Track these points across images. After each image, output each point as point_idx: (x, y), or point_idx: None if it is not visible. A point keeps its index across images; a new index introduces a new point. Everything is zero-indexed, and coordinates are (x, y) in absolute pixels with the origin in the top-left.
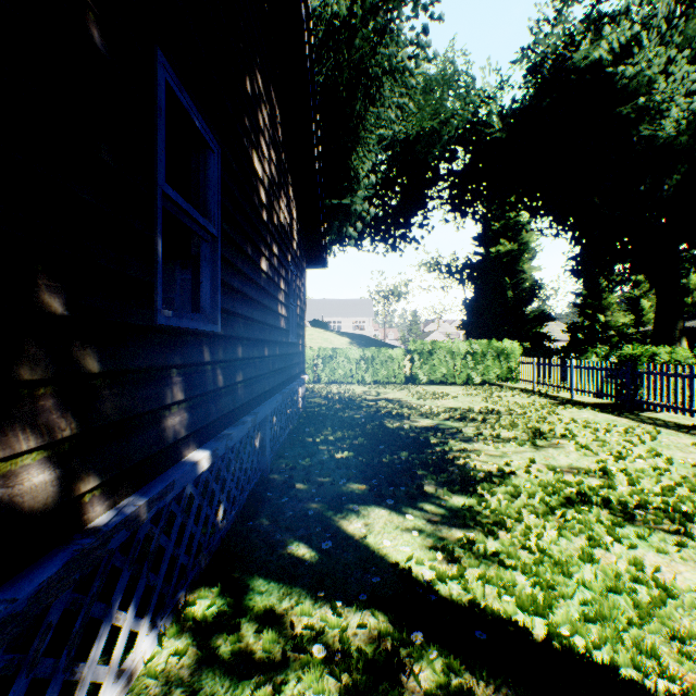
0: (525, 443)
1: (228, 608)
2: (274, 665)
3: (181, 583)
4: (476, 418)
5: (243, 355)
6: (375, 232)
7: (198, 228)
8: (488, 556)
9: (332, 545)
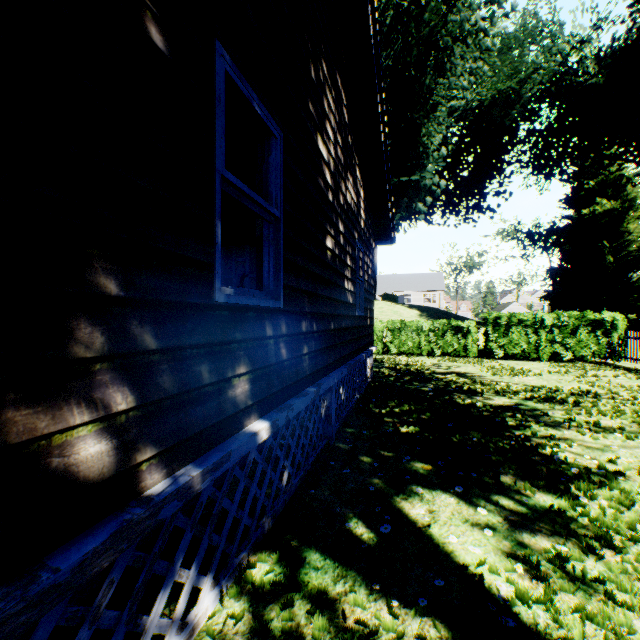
0: (637, 436)
1: (284, 578)
2: None
3: (245, 542)
4: (566, 400)
5: (306, 329)
6: (446, 204)
7: (260, 210)
8: (588, 581)
9: (391, 529)
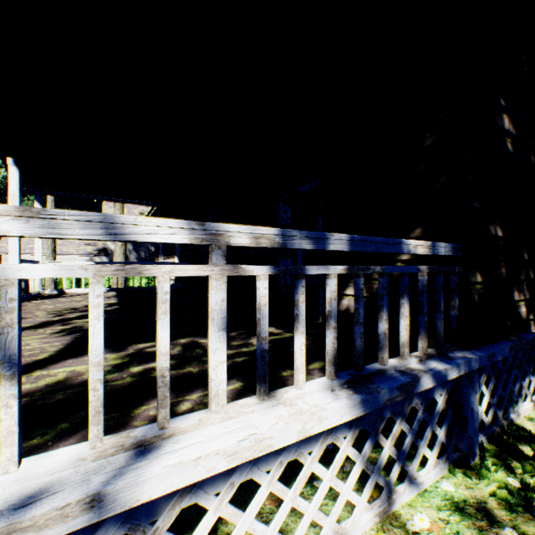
0: None
1: None
2: None
3: None
4: None
5: None
6: None
7: None
8: None
9: None
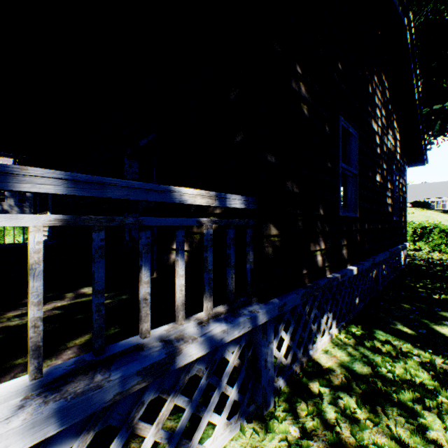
0: None
1: (365, 334)
2: (391, 355)
3: (342, 319)
4: None
5: (366, 227)
6: None
7: (349, 173)
8: None
9: (426, 333)
